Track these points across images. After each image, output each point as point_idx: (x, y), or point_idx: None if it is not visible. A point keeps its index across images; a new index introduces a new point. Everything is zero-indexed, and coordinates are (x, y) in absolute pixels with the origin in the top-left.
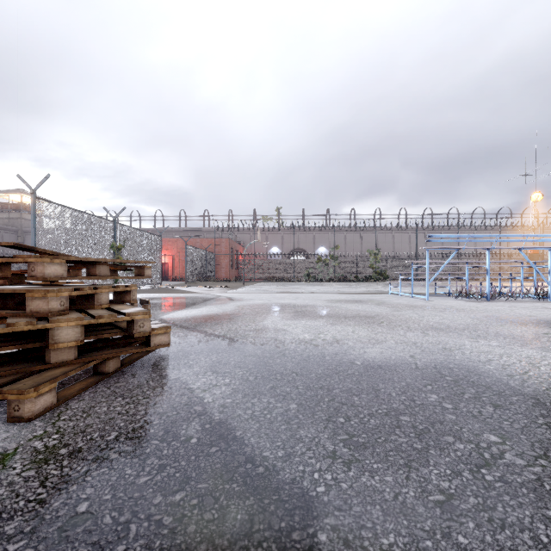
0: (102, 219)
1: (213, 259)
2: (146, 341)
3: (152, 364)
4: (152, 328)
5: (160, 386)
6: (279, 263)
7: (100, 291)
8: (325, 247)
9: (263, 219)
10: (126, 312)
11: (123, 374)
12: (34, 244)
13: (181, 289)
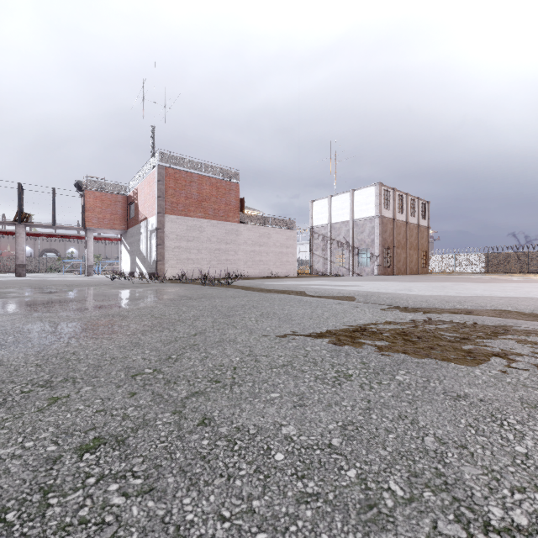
0: None
1: None
2: None
3: None
4: None
5: None
6: (30, 260)
7: None
8: (75, 248)
9: None
10: None
11: None
12: None
13: None
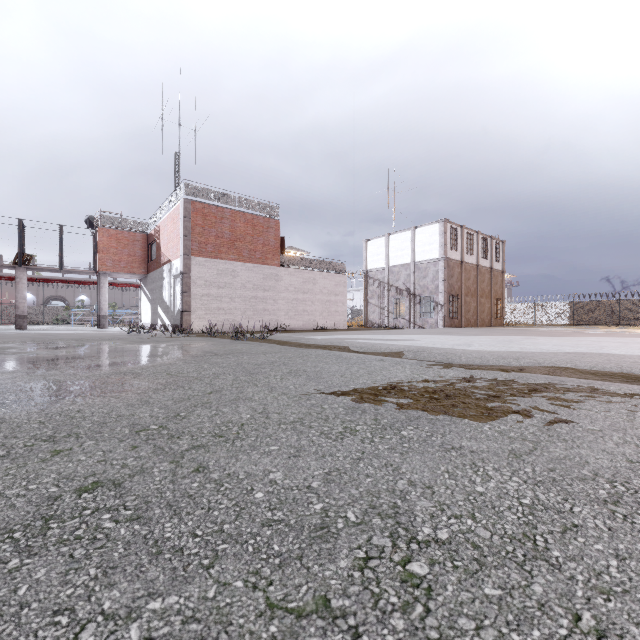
0: None
1: None
2: None
3: None
4: None
5: None
6: (32, 310)
7: None
8: (86, 296)
9: None
10: None
11: None
12: None
13: None
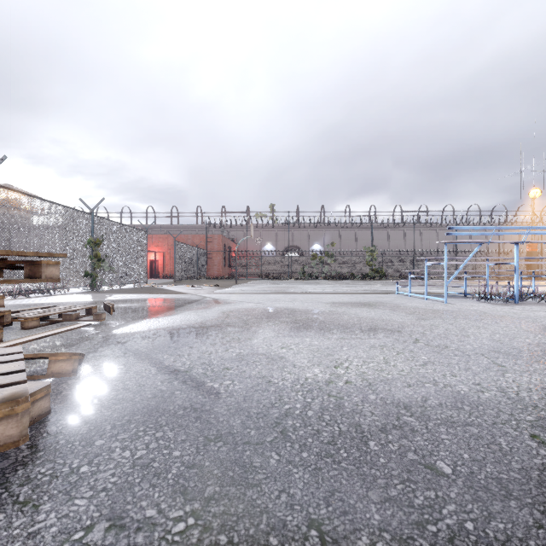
0: (76, 211)
1: (205, 256)
2: None
3: None
4: None
5: None
6: (273, 261)
7: None
8: (319, 244)
9: (257, 215)
10: None
11: None
12: None
13: (166, 289)
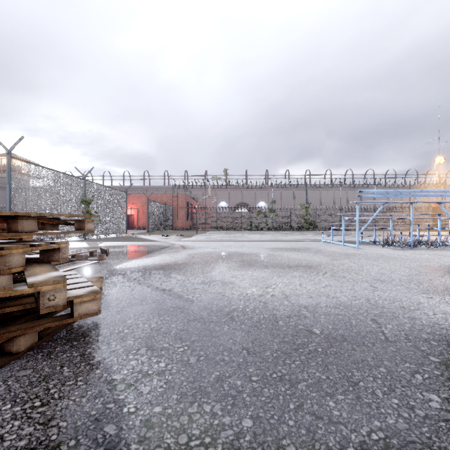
0: (73, 177)
1: (172, 212)
2: (71, 309)
3: (80, 334)
4: (76, 295)
5: (74, 378)
6: (226, 215)
7: (8, 252)
8: (264, 202)
9: (213, 178)
10: (28, 283)
11: (38, 352)
12: (10, 198)
13: (142, 237)
